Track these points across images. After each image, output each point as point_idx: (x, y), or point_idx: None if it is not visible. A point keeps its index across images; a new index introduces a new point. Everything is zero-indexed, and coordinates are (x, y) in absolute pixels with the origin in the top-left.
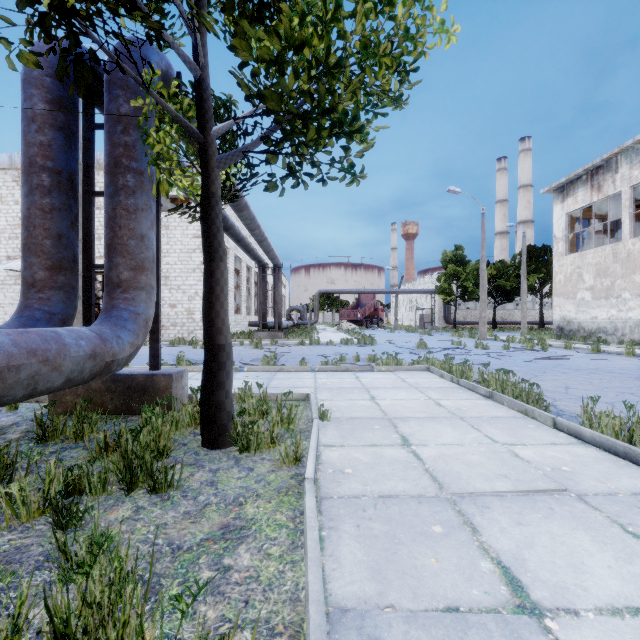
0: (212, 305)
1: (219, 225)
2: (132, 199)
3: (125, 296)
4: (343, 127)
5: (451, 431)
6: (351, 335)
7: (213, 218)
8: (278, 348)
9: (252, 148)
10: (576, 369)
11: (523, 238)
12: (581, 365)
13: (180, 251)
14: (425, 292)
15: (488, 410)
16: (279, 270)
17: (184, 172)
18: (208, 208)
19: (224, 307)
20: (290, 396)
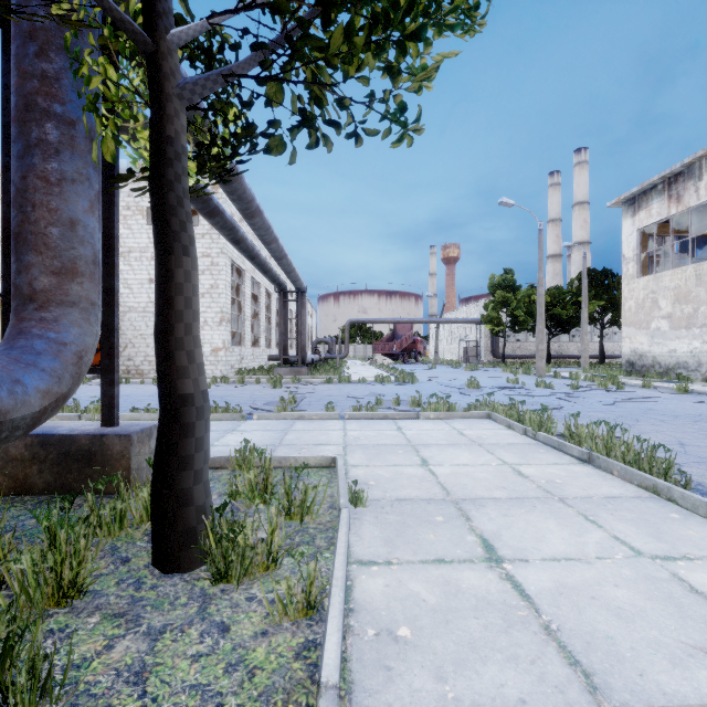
0: (170, 328)
1: (182, 194)
2: (54, 162)
3: (42, 315)
4: (387, 56)
5: (556, 527)
6: (387, 371)
7: (169, 180)
8: (301, 387)
9: (240, 71)
10: (674, 415)
11: (584, 259)
12: (677, 410)
13: None
14: (470, 322)
15: (595, 484)
16: (303, 295)
17: (136, 120)
18: (161, 163)
19: (193, 332)
20: (309, 461)
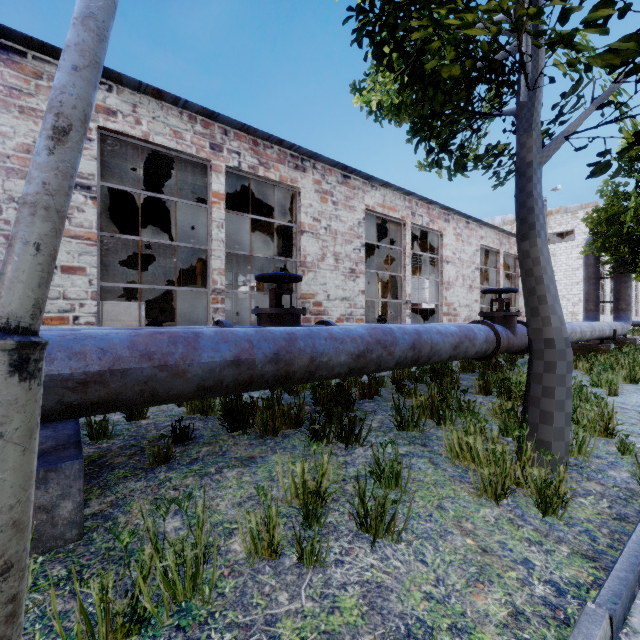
0: None
1: None
2: (626, 284)
3: (624, 313)
4: None
5: None
6: None
7: None
8: None
9: None
10: None
11: None
12: None
13: (564, 270)
14: None
15: None
16: None
17: None
18: None
19: None
20: None
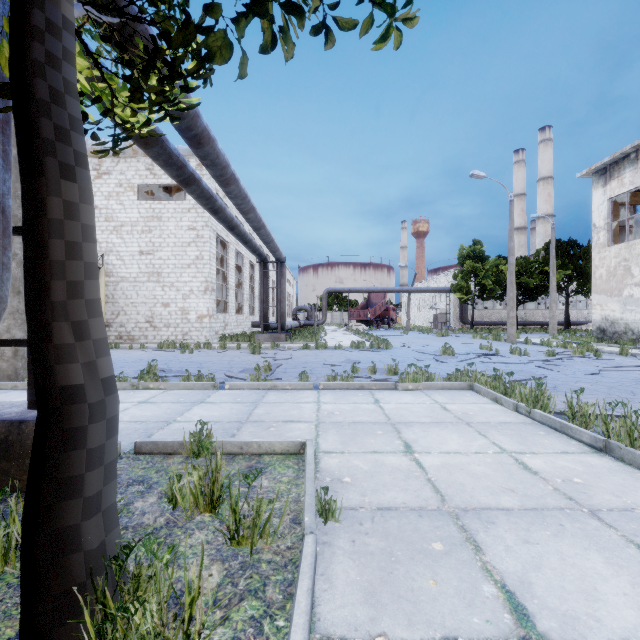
0: (44, 288)
1: (62, 88)
2: None
3: None
4: None
5: (607, 569)
6: (362, 337)
7: (34, 59)
8: (279, 353)
9: None
10: None
11: (552, 230)
12: None
13: (174, 245)
14: (440, 290)
15: (627, 486)
16: (282, 265)
17: None
18: (24, 36)
19: (85, 294)
20: (274, 447)
